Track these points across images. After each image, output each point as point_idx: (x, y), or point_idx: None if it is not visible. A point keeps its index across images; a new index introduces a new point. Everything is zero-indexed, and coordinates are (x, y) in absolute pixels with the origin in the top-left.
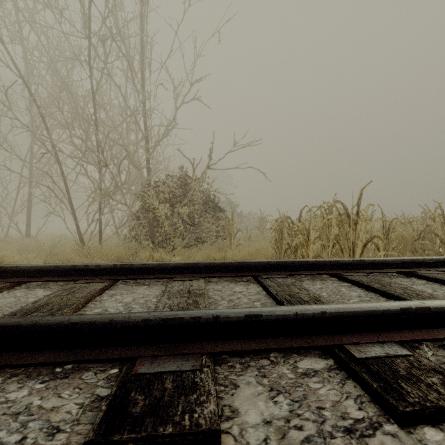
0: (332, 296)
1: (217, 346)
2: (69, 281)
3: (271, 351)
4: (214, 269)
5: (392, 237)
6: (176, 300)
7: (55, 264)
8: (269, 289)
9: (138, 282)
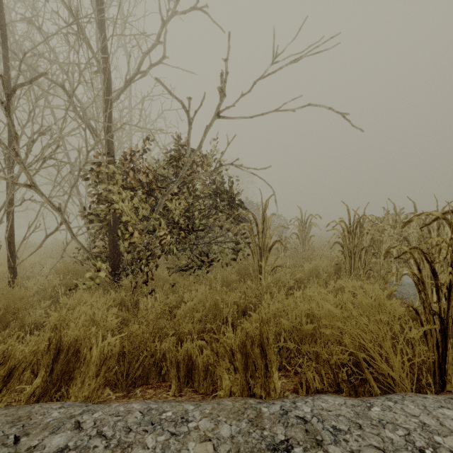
0: None
1: None
2: None
3: None
4: None
5: None
6: None
7: None
8: None
9: None
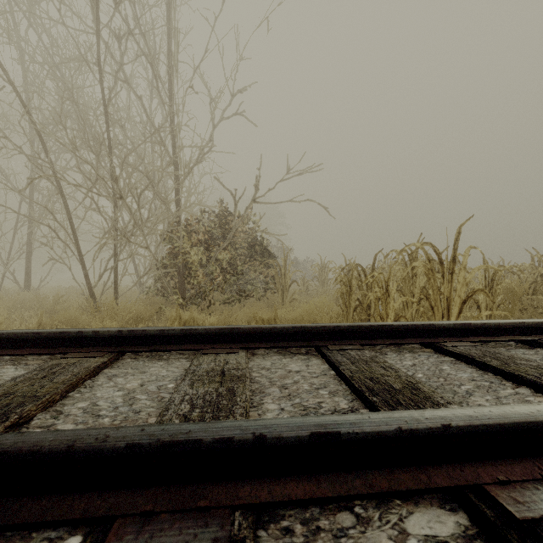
0: (432, 379)
1: (262, 490)
2: (54, 354)
3: (357, 499)
4: (260, 336)
5: (498, 291)
6: (203, 388)
7: (35, 330)
8: (340, 368)
9: (154, 355)
